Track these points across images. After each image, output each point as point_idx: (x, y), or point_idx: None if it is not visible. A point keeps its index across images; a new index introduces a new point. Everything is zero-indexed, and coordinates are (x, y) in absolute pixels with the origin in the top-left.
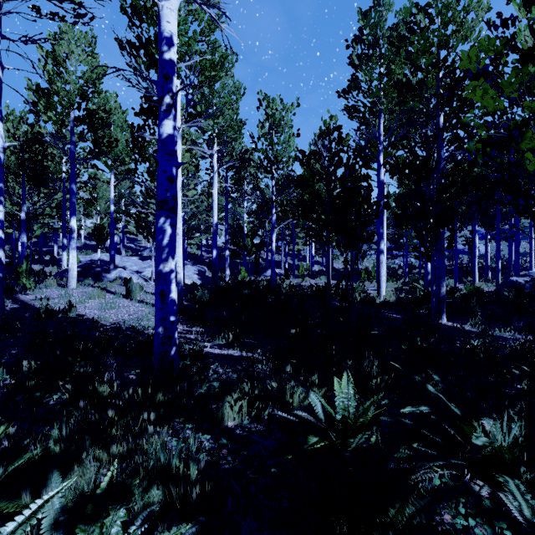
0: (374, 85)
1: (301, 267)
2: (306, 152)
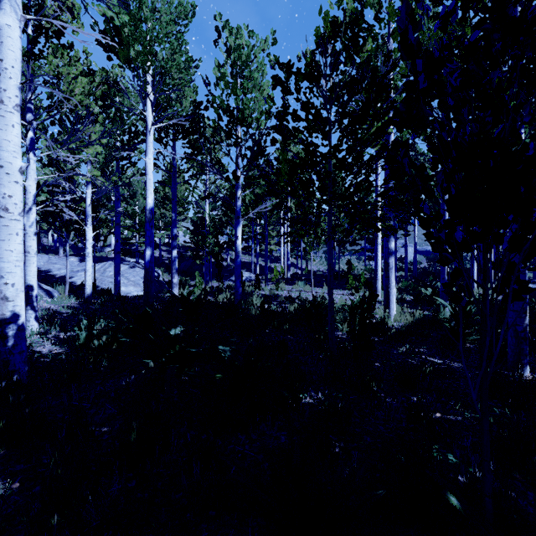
0: (389, 4)
1: (275, 271)
2: (293, 65)
